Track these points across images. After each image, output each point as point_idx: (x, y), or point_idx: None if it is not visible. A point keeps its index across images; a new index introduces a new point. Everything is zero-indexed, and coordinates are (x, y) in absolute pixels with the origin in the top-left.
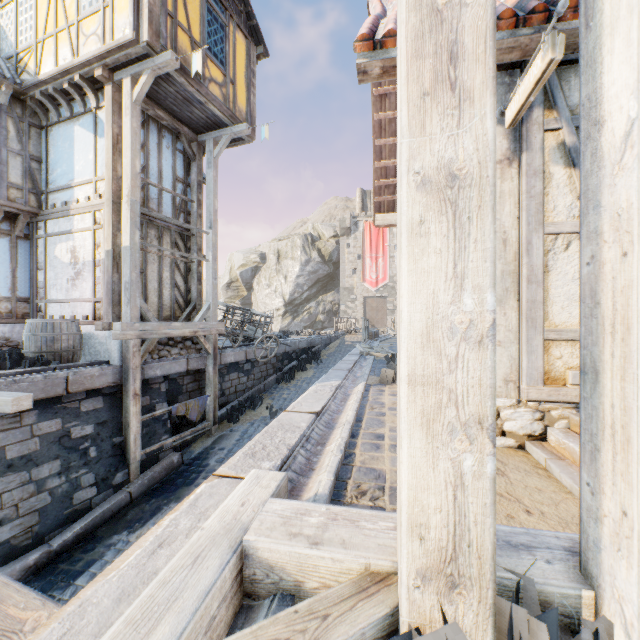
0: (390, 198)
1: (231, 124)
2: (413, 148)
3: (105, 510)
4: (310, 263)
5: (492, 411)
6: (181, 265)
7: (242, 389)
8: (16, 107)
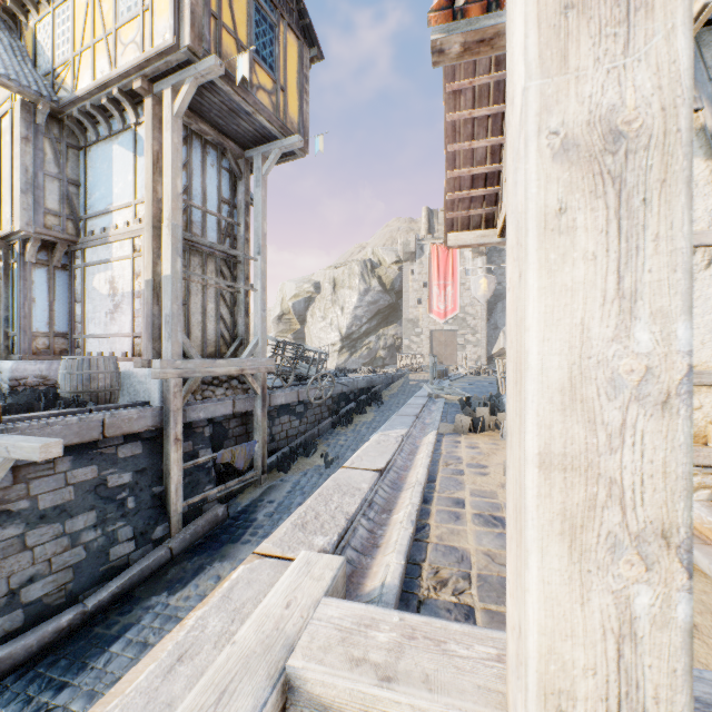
0: (465, 214)
1: (281, 136)
2: (547, 94)
3: (144, 568)
4: (369, 292)
5: (686, 518)
6: (227, 296)
7: (294, 434)
8: (53, 127)
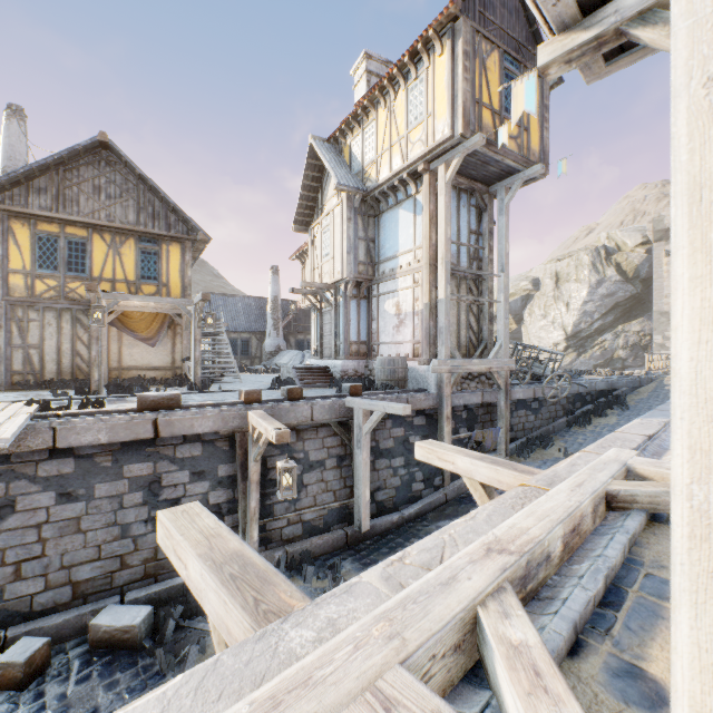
0: None
1: (524, 169)
2: None
3: (431, 501)
4: (603, 284)
5: None
6: (474, 308)
7: (529, 427)
8: (362, 207)
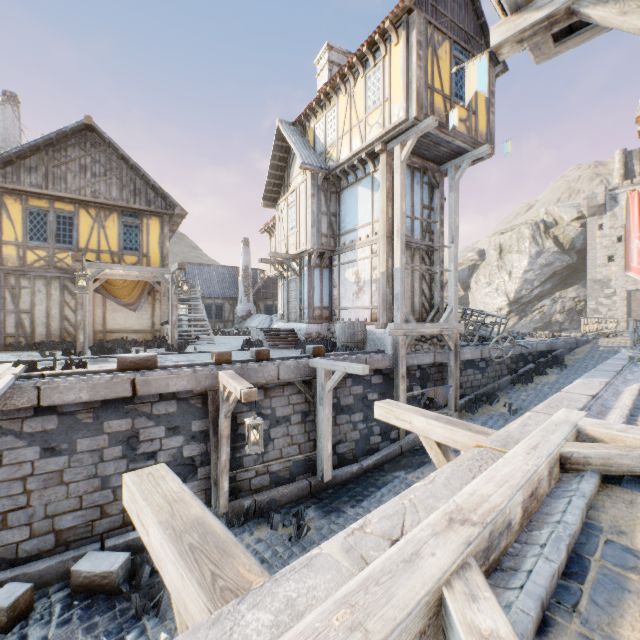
0: None
1: (472, 149)
2: None
3: (387, 453)
4: (542, 255)
5: None
6: (426, 276)
7: (476, 385)
8: (324, 184)
